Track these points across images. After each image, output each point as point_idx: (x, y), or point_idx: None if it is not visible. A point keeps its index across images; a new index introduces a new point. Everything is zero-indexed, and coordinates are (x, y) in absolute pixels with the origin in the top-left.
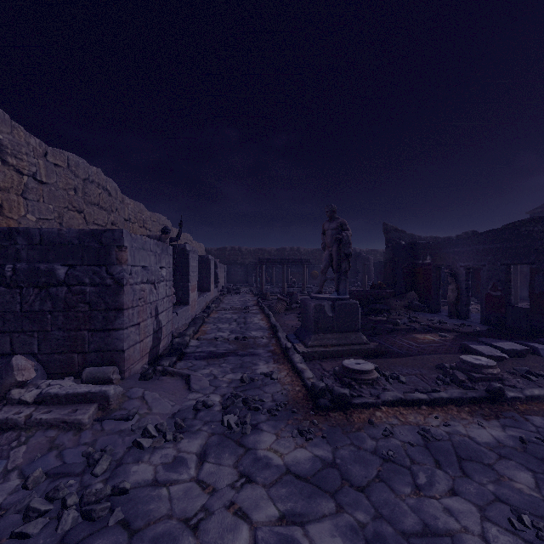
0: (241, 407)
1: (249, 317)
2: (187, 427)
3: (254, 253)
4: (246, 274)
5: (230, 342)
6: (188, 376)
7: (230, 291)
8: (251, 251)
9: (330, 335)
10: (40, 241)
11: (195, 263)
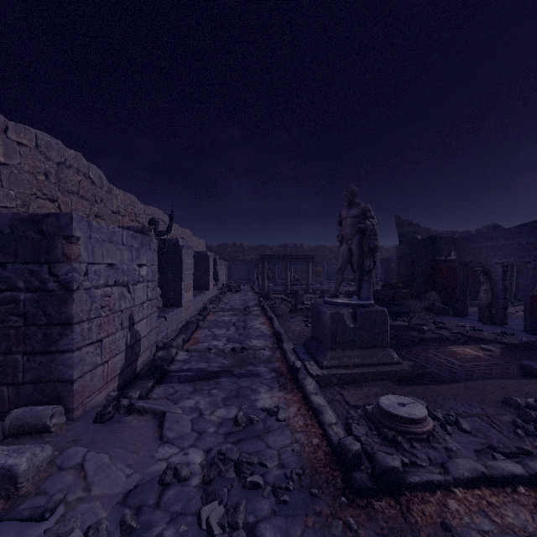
0: (232, 479)
1: (249, 320)
2: (141, 528)
3: (256, 250)
4: (247, 271)
5: (226, 354)
6: (163, 414)
7: (231, 289)
8: (252, 247)
9: (351, 352)
10: None
11: (190, 260)
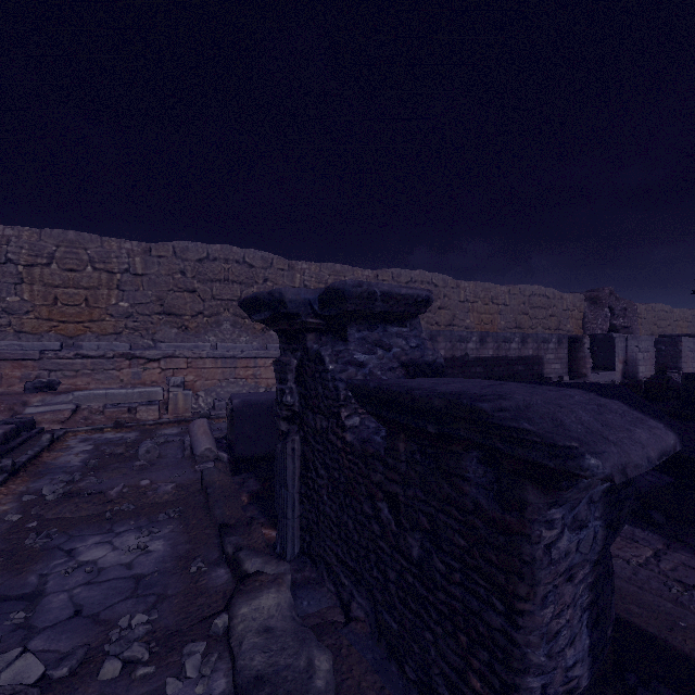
0: None
1: None
2: None
3: None
4: None
5: None
6: None
7: None
8: None
9: None
10: (657, 341)
11: None
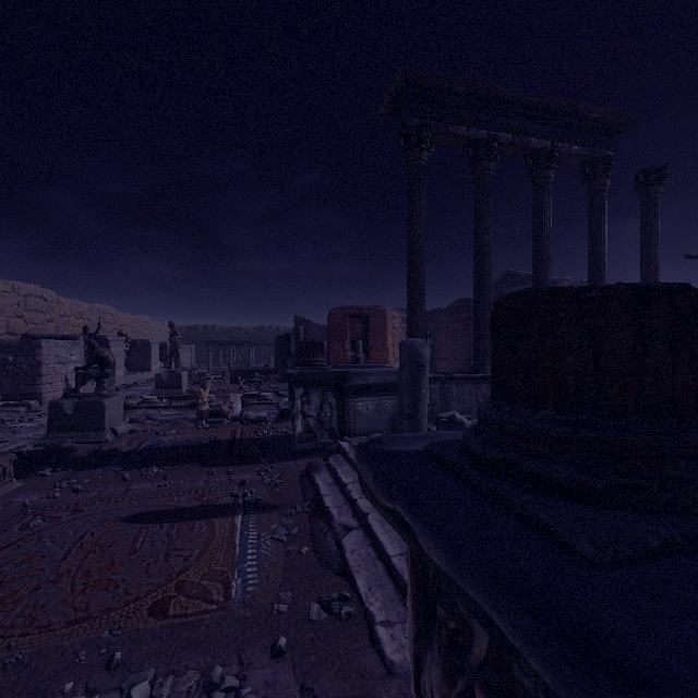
0: None
1: None
2: None
3: (229, 332)
4: (217, 354)
5: None
6: None
7: None
8: (226, 329)
9: (164, 390)
10: (0, 345)
11: (121, 349)
